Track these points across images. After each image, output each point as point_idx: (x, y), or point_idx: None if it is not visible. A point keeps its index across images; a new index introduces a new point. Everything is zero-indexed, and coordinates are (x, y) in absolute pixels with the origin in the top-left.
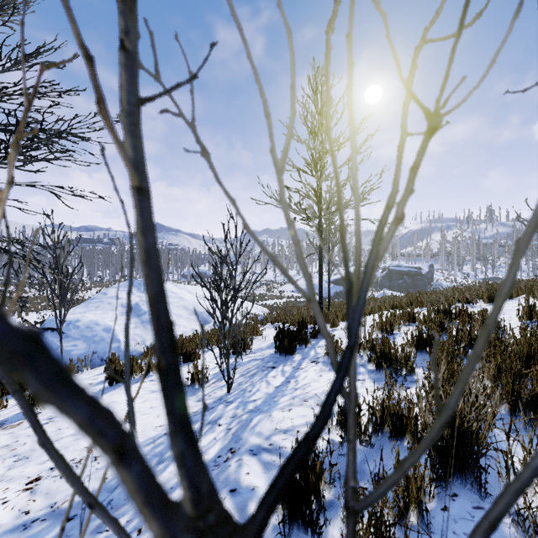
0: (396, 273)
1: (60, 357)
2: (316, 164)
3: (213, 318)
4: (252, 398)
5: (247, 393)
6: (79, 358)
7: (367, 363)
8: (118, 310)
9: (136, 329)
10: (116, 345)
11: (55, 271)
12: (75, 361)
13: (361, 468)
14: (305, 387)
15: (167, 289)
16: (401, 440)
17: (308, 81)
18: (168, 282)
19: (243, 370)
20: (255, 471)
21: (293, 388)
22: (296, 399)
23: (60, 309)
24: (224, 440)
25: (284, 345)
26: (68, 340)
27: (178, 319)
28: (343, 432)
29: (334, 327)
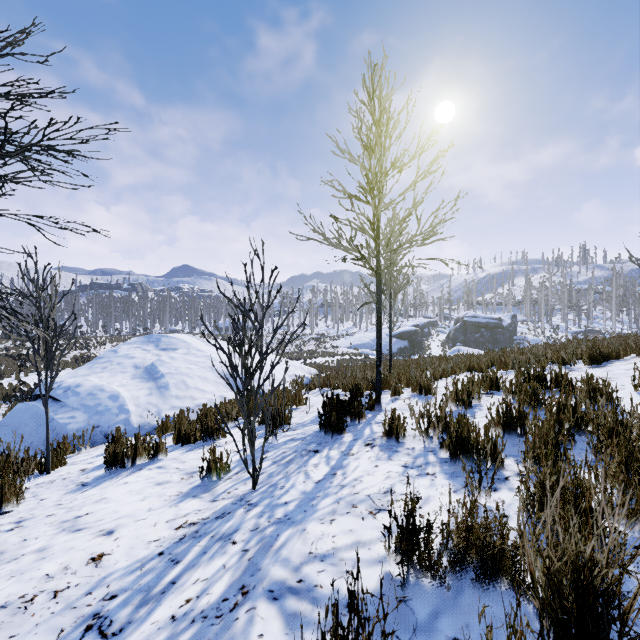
0: (472, 325)
1: (53, 432)
2: (373, 188)
3: (232, 389)
4: (283, 500)
5: (278, 491)
6: (75, 434)
7: (439, 449)
8: (130, 372)
9: (150, 396)
10: (124, 417)
11: (38, 326)
12: (71, 437)
13: (430, 628)
14: (355, 484)
15: (192, 346)
16: (490, 581)
17: (363, 82)
18: (194, 337)
19: (276, 454)
20: (272, 630)
21: (339, 485)
22: (341, 504)
23: (46, 374)
24: (235, 571)
25: (331, 422)
26: (65, 410)
27: (204, 383)
28: (405, 563)
29: (397, 395)
